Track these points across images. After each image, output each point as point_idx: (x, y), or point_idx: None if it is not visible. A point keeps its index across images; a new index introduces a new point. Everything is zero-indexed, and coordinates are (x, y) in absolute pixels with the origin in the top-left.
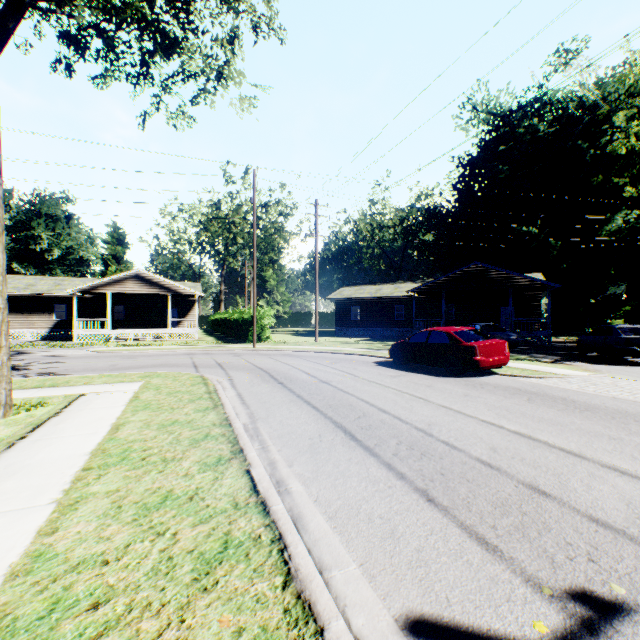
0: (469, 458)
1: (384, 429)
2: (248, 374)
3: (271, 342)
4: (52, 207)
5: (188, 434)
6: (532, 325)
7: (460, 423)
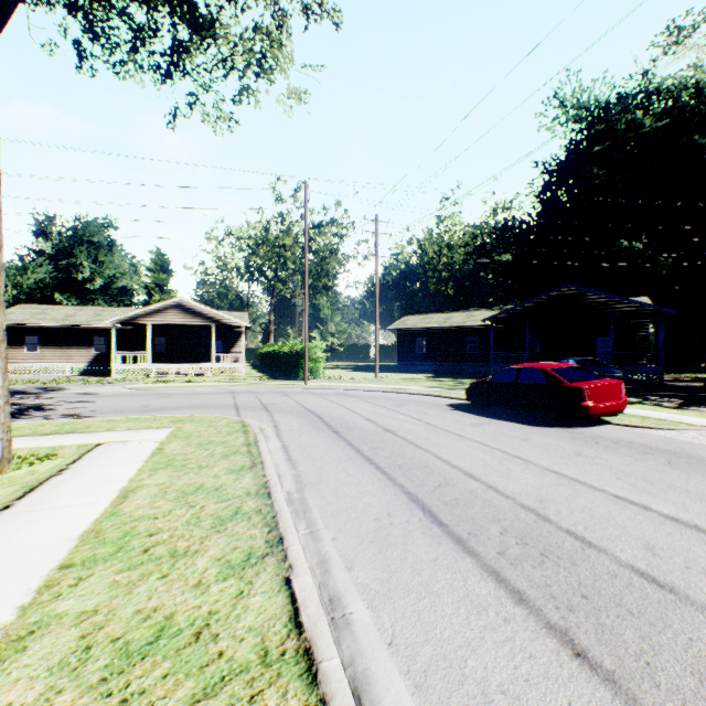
0: (618, 565)
1: (477, 506)
2: (297, 419)
3: (325, 379)
4: (94, 233)
5: (212, 509)
6: (637, 360)
7: (584, 499)
